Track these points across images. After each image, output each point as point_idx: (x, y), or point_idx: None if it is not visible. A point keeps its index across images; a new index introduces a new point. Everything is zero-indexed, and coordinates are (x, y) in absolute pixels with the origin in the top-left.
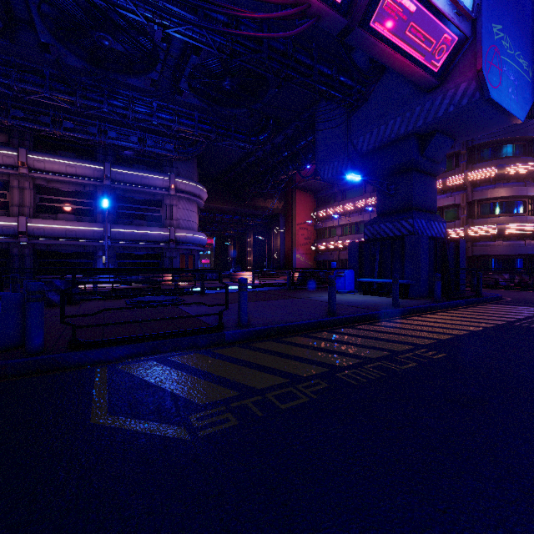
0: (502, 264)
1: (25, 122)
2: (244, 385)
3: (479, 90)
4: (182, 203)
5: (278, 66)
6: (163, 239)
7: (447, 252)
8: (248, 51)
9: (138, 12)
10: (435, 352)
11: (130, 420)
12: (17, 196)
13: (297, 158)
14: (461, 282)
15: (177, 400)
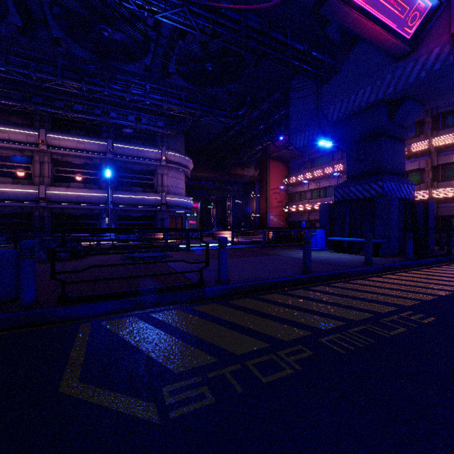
0: None
1: (44, 106)
2: (222, 349)
3: (453, 54)
4: (171, 172)
5: (255, 44)
6: (155, 203)
7: (417, 212)
8: (227, 31)
9: (130, 1)
10: (423, 315)
11: (99, 390)
12: (39, 168)
13: (271, 130)
14: (430, 241)
15: (152, 365)
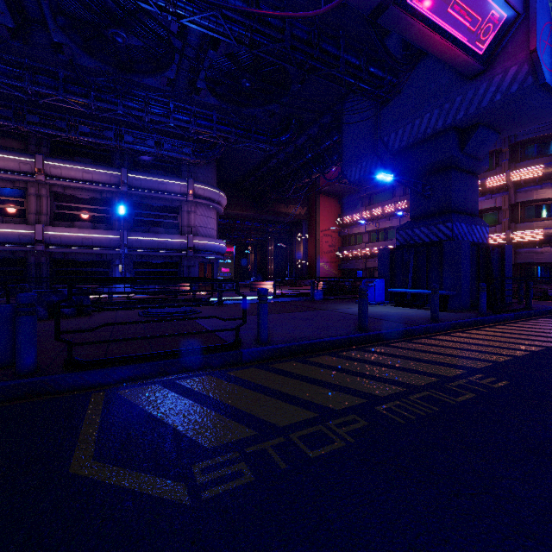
0: (550, 272)
1: (41, 127)
2: (262, 420)
3: (532, 74)
4: (200, 209)
5: (301, 57)
6: (180, 247)
7: (491, 259)
8: (269, 41)
9: (150, 1)
10: (494, 379)
11: (118, 469)
12: (34, 204)
13: (321, 160)
14: (507, 293)
15: (180, 440)
